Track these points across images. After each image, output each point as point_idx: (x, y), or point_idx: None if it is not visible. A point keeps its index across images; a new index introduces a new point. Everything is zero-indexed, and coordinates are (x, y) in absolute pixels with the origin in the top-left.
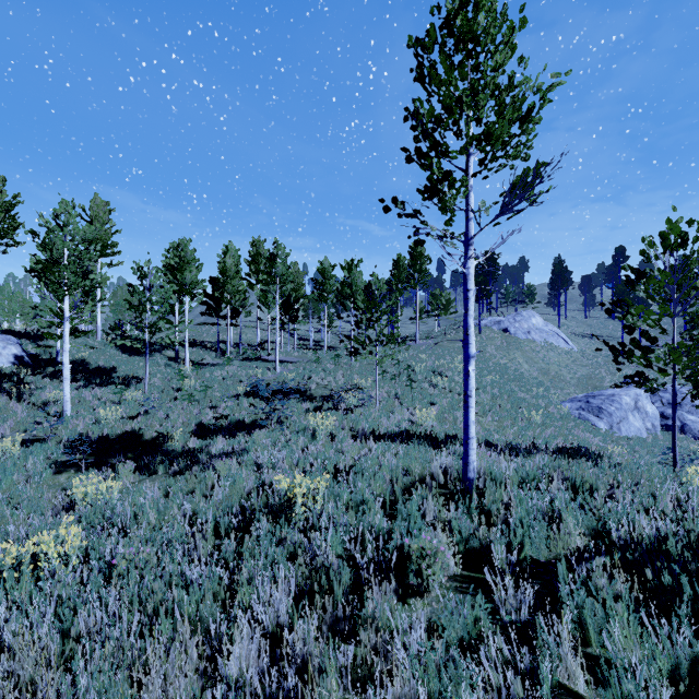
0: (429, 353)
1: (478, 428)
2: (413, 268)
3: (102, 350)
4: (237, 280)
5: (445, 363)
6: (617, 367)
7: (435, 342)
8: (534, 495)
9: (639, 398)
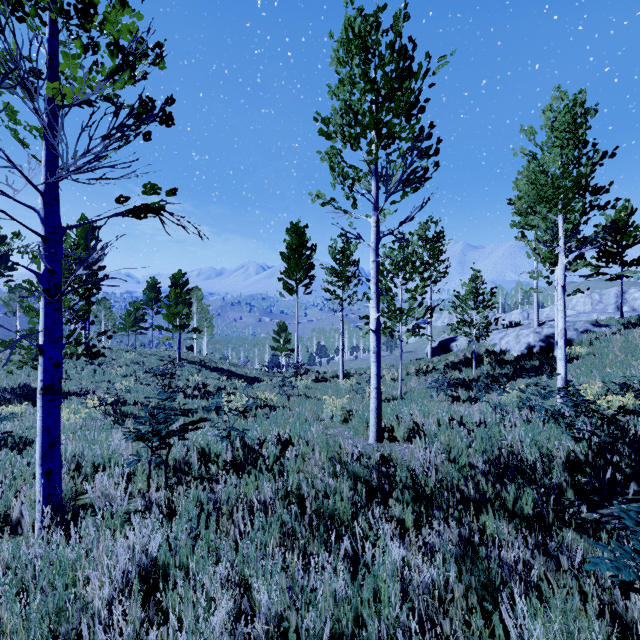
0: None
1: None
2: None
3: None
4: None
5: None
6: None
7: None
8: None
9: None
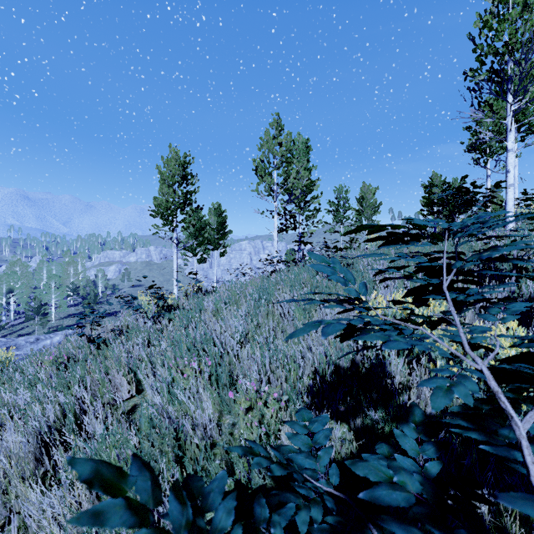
0: None
1: None
2: None
3: None
4: None
5: None
6: None
7: None
8: None
9: None
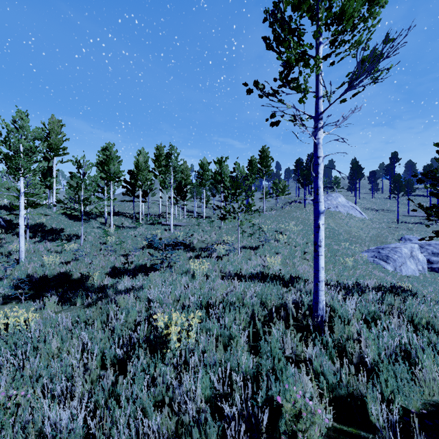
0: (272, 220)
1: (311, 270)
2: (261, 164)
3: (55, 217)
4: (146, 171)
5: (283, 226)
6: (426, 224)
7: (276, 213)
8: (384, 334)
9: (413, 249)
